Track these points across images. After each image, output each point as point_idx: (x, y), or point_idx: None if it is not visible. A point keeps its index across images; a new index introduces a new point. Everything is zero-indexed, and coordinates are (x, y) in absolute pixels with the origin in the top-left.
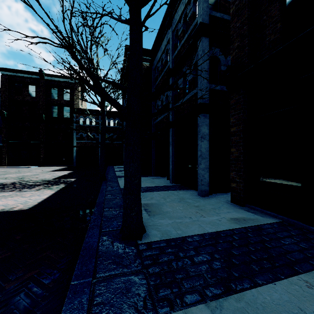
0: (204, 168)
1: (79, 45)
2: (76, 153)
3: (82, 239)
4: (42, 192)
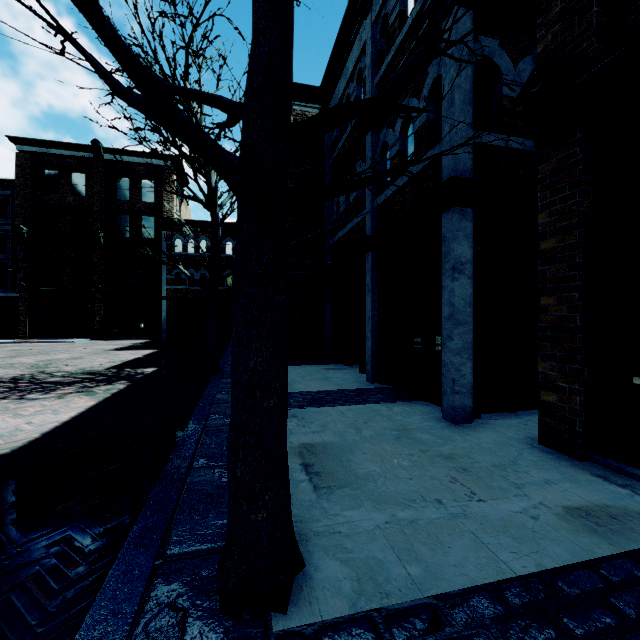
0: (461, 348)
1: (157, 63)
2: (167, 312)
3: (103, 580)
4: (69, 401)
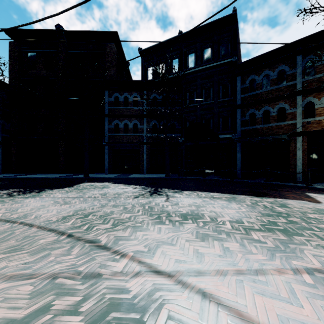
0: None
1: None
2: None
3: None
4: None
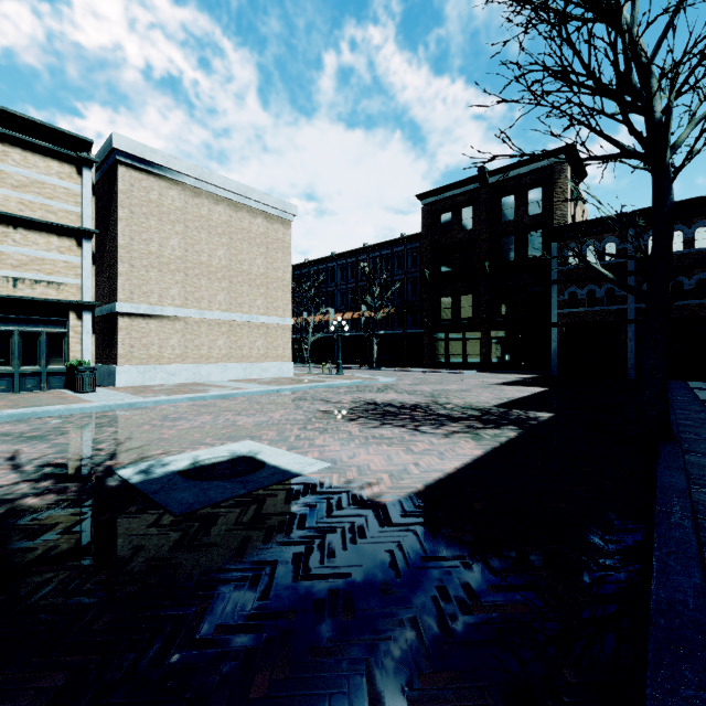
0: None
1: None
2: (557, 342)
3: None
4: (455, 444)
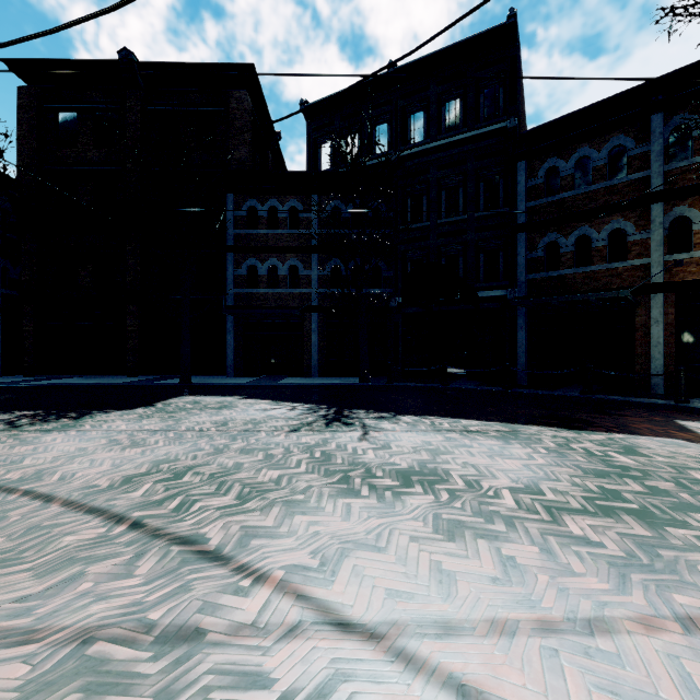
0: None
1: None
2: None
3: None
4: None
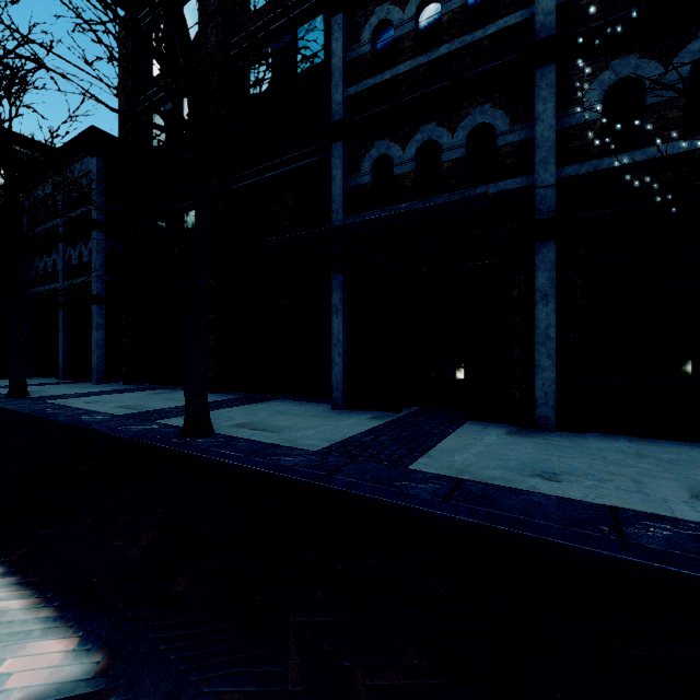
0: (100, 356)
1: None
2: None
3: None
4: None
